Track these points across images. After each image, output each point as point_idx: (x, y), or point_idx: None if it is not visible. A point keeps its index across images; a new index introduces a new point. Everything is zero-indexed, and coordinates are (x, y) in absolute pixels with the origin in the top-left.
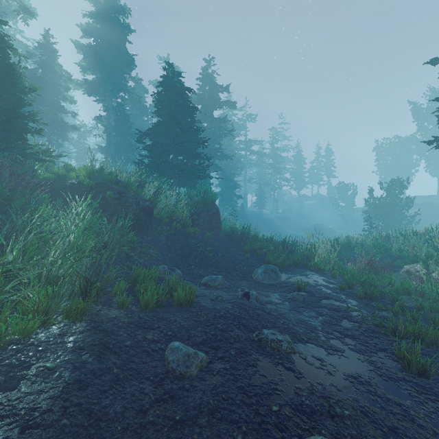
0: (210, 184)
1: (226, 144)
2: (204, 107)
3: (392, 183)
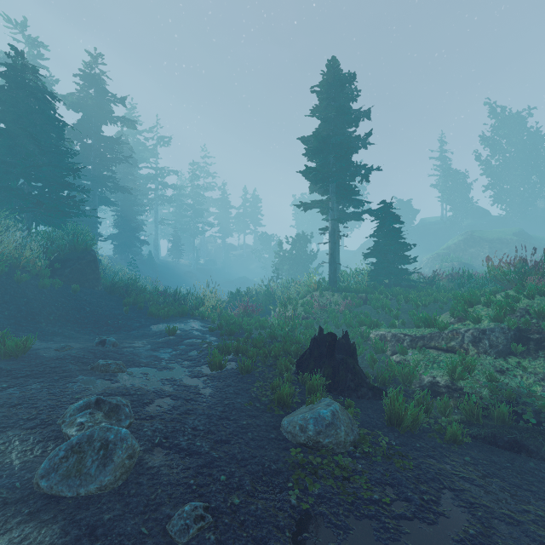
0: (96, 223)
1: (125, 171)
2: (87, 117)
3: (298, 237)
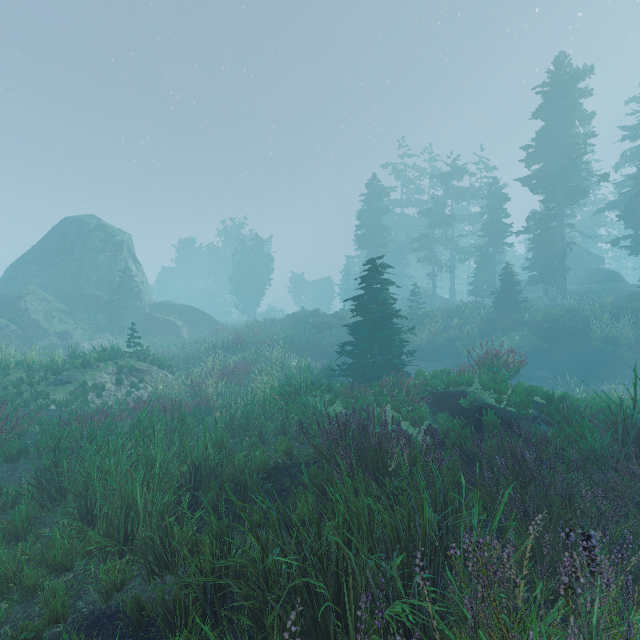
0: None
1: None
2: None
3: None
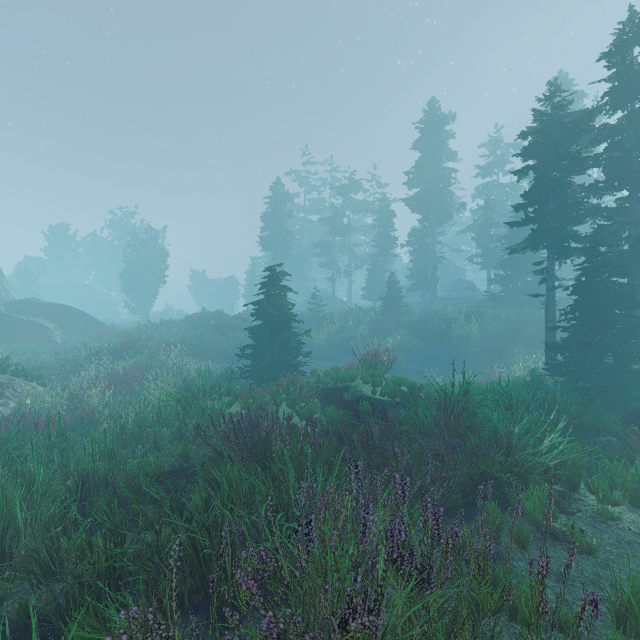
0: None
1: None
2: None
3: None
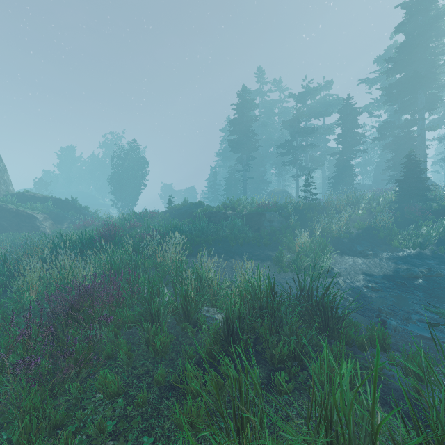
0: None
1: None
2: None
3: None
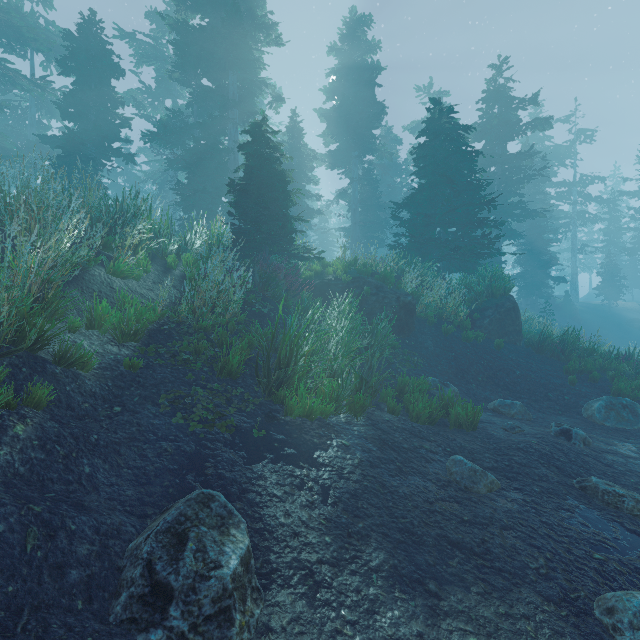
0: (500, 262)
1: (531, 192)
2: (490, 142)
3: None
